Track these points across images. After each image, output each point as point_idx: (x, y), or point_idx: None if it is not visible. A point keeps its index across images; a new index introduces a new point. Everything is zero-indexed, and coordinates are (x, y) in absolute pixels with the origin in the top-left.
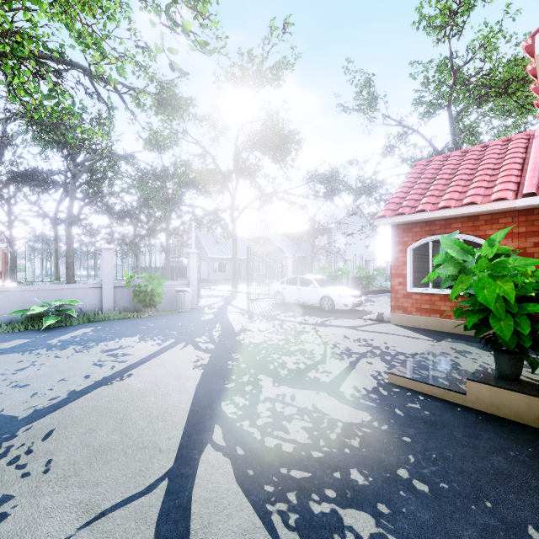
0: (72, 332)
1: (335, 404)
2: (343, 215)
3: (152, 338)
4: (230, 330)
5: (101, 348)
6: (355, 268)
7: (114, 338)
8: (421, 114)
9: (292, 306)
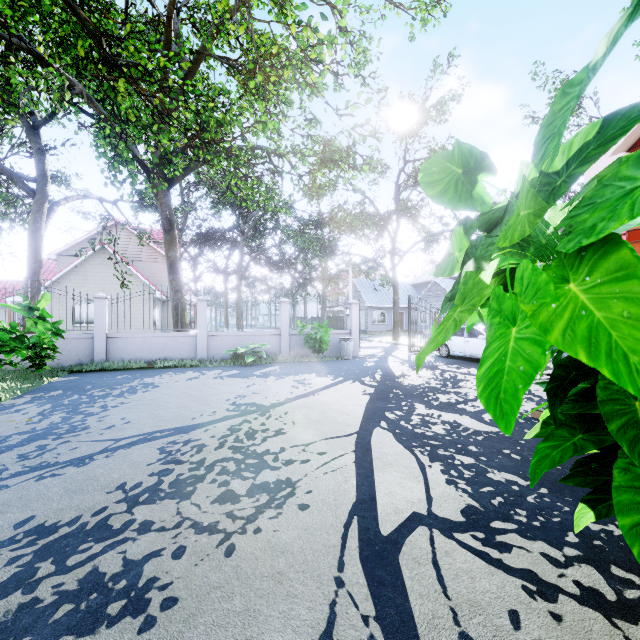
0: (266, 368)
1: (473, 422)
2: None
3: (326, 376)
4: (390, 374)
5: (291, 379)
6: None
7: (298, 374)
8: None
9: (459, 359)
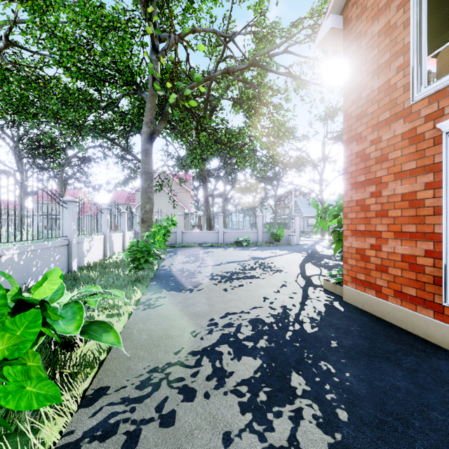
0: (253, 248)
1: None
2: None
3: (284, 251)
4: (315, 251)
5: (268, 251)
6: None
7: (270, 250)
8: None
9: None
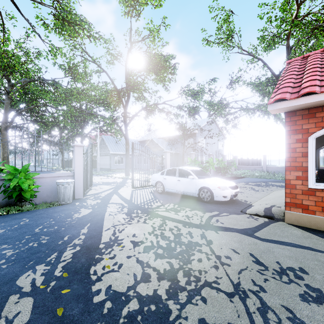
0: None
1: None
2: (203, 124)
3: None
4: (93, 243)
5: None
6: (215, 160)
7: None
8: (264, 47)
9: (171, 194)
